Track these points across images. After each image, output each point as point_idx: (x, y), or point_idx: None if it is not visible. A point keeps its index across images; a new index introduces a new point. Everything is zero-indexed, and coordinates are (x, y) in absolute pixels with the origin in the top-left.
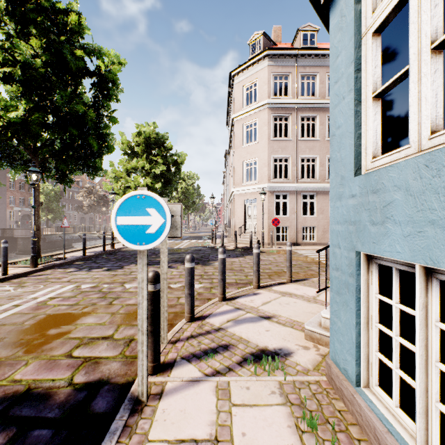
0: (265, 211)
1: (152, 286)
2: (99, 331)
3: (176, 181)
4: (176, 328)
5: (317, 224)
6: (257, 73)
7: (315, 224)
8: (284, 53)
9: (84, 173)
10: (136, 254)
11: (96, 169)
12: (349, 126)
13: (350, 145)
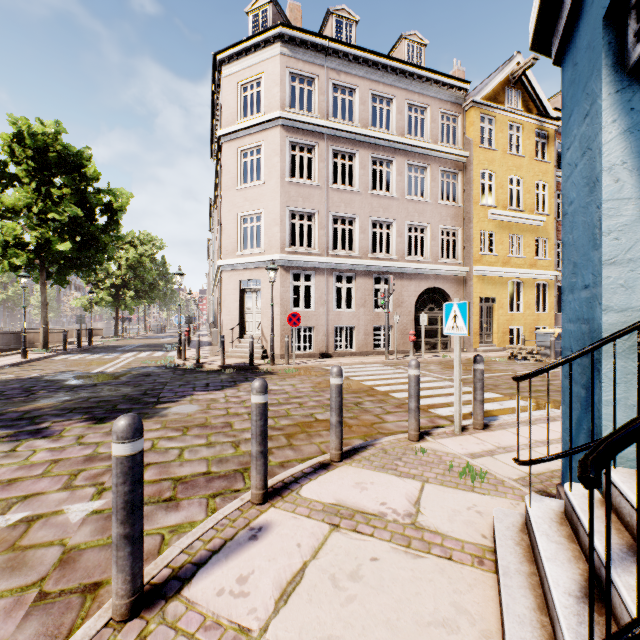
0: (277, 301)
1: None
2: None
3: (110, 243)
4: None
5: (357, 322)
6: (263, 63)
7: (354, 322)
8: (308, 40)
9: None
10: None
11: None
12: None
13: None
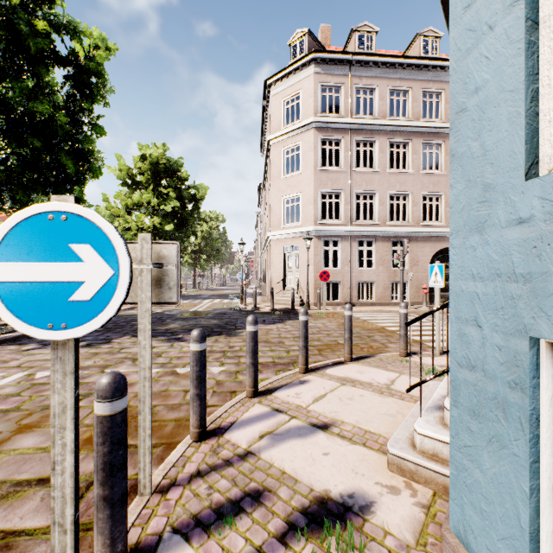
0: (311, 262)
1: (106, 405)
2: (36, 465)
3: (195, 222)
4: (172, 457)
5: (376, 278)
6: (300, 82)
7: (373, 278)
8: (335, 58)
9: None
10: (135, 321)
11: None
12: (509, 78)
13: (511, 117)
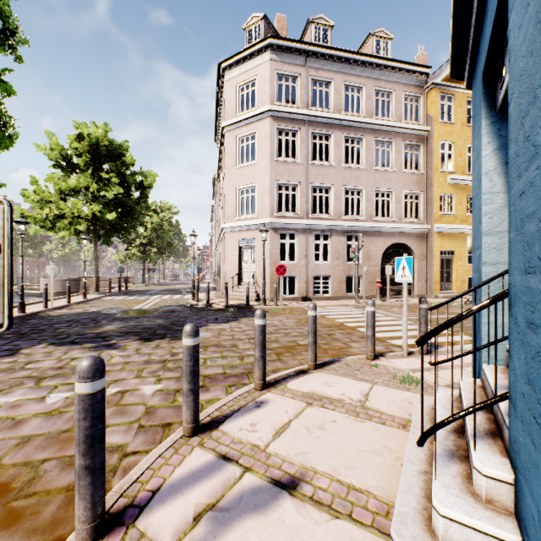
0: (267, 255)
1: None
2: None
3: (142, 212)
4: None
5: (332, 272)
6: (256, 68)
7: (329, 272)
8: (292, 47)
9: None
10: (61, 323)
11: None
12: None
13: None
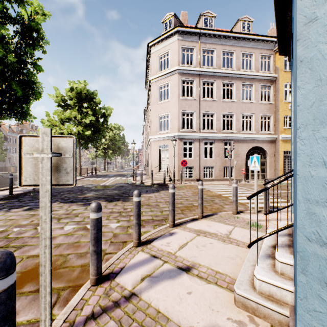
0: (176, 154)
1: None
2: None
3: (104, 130)
4: (73, 301)
5: (214, 164)
6: (169, 45)
7: (213, 164)
8: (190, 31)
9: (11, 117)
10: (64, 192)
11: (24, 114)
12: None
13: None
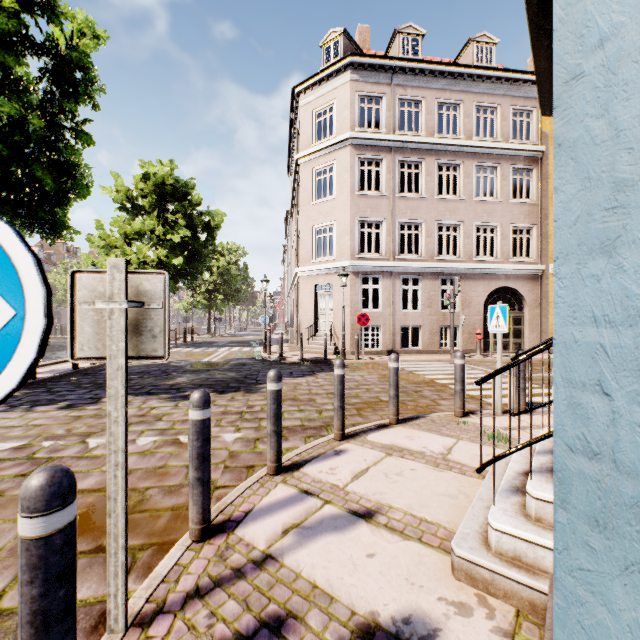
0: (347, 303)
1: (36, 521)
2: None
3: (209, 256)
4: (162, 567)
5: (423, 322)
6: (335, 91)
7: (420, 322)
8: (375, 64)
9: (33, 233)
10: (133, 374)
11: (57, 226)
12: None
13: None
